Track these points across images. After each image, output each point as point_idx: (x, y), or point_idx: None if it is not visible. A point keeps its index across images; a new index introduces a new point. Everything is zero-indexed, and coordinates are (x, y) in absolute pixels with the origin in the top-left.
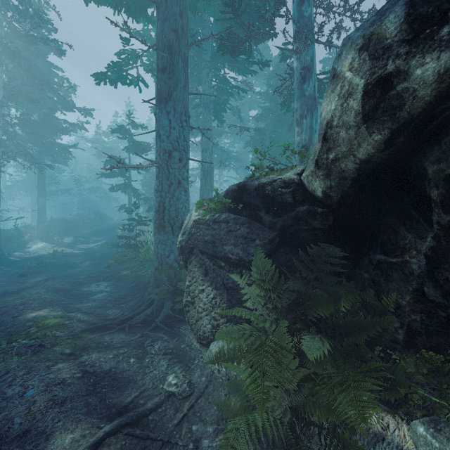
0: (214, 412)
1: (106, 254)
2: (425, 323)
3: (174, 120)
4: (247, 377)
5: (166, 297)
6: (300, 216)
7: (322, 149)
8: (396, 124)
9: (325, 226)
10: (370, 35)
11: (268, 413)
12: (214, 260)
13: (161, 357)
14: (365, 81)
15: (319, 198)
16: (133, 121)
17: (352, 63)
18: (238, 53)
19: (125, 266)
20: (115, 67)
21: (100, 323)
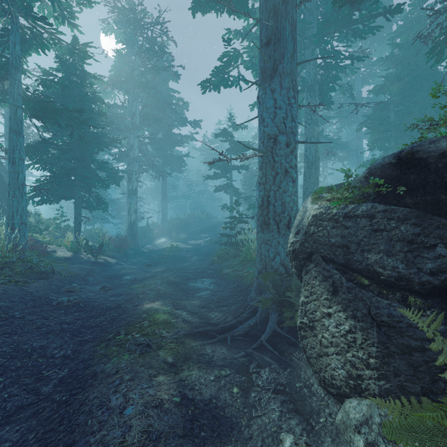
0: None
1: (210, 251)
2: None
3: (279, 98)
4: None
5: (272, 308)
6: None
7: None
8: None
9: None
10: None
11: None
12: (347, 273)
13: (270, 395)
14: None
15: None
16: (234, 122)
17: None
18: None
19: (227, 264)
20: (218, 71)
21: (203, 328)
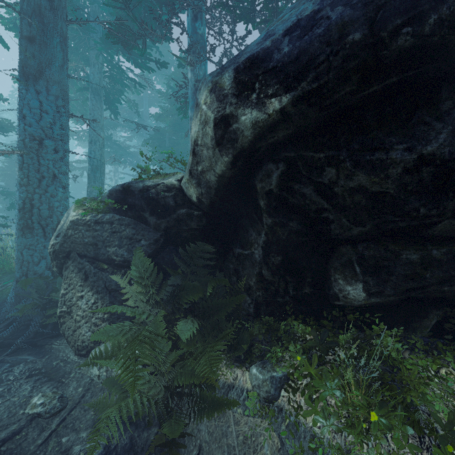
0: (91, 417)
1: None
2: (264, 296)
3: (46, 102)
4: (121, 366)
5: (35, 313)
6: (181, 218)
7: (193, 161)
8: (236, 151)
9: (200, 226)
10: (216, 83)
11: (143, 395)
12: (95, 263)
13: (23, 381)
14: (215, 116)
15: (195, 203)
16: None
17: (206, 99)
18: (131, 46)
19: None
20: None
21: None
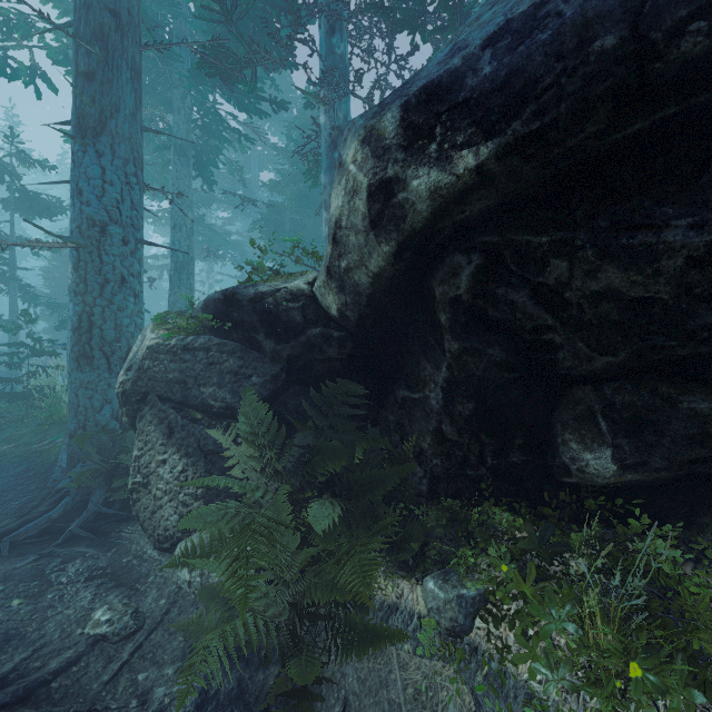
0: (179, 645)
1: None
2: (445, 466)
3: (111, 170)
4: (225, 570)
5: (96, 484)
6: (313, 342)
7: (333, 254)
8: (402, 236)
9: (343, 355)
10: (372, 129)
11: (257, 615)
12: (184, 411)
13: (81, 585)
14: (369, 181)
15: (335, 318)
16: (23, 150)
17: (356, 156)
18: (235, 79)
19: (1, 436)
20: None
21: None
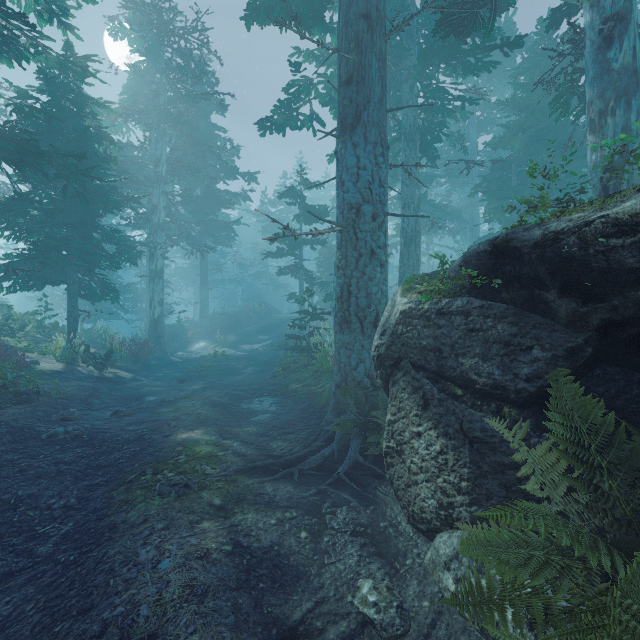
0: None
1: (272, 359)
2: None
3: (364, 156)
4: None
5: (353, 432)
6: None
7: None
8: None
9: None
10: None
11: None
12: (439, 382)
13: (347, 538)
14: None
15: None
16: (306, 178)
17: None
18: (470, 28)
19: (295, 376)
20: (283, 106)
21: (261, 462)
